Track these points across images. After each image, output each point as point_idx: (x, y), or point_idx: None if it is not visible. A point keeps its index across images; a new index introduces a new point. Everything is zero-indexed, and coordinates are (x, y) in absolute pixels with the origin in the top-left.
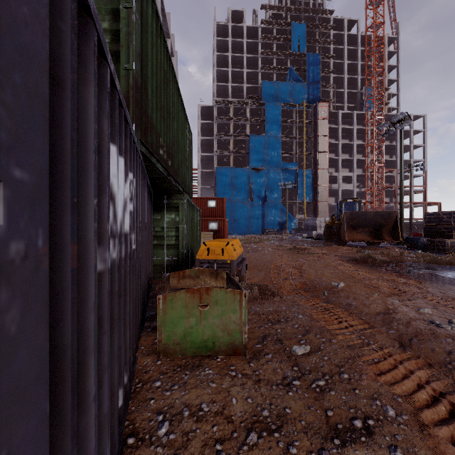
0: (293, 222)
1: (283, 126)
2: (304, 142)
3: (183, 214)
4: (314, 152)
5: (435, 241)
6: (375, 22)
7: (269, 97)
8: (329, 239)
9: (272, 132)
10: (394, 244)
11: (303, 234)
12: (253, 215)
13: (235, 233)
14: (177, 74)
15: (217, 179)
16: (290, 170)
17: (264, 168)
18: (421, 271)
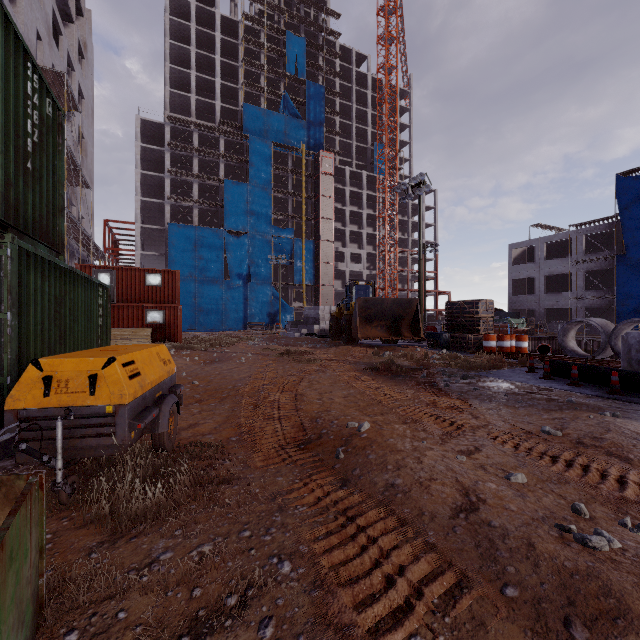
0: (288, 313)
1: (274, 176)
2: (303, 202)
3: (4, 285)
4: (316, 217)
5: (458, 337)
6: (388, 63)
7: (255, 130)
8: (336, 336)
9: (259, 181)
10: (413, 342)
11: (302, 330)
12: (230, 302)
13: (202, 329)
14: (91, 50)
15: (171, 242)
16: (284, 239)
17: (248, 233)
18: (459, 381)
